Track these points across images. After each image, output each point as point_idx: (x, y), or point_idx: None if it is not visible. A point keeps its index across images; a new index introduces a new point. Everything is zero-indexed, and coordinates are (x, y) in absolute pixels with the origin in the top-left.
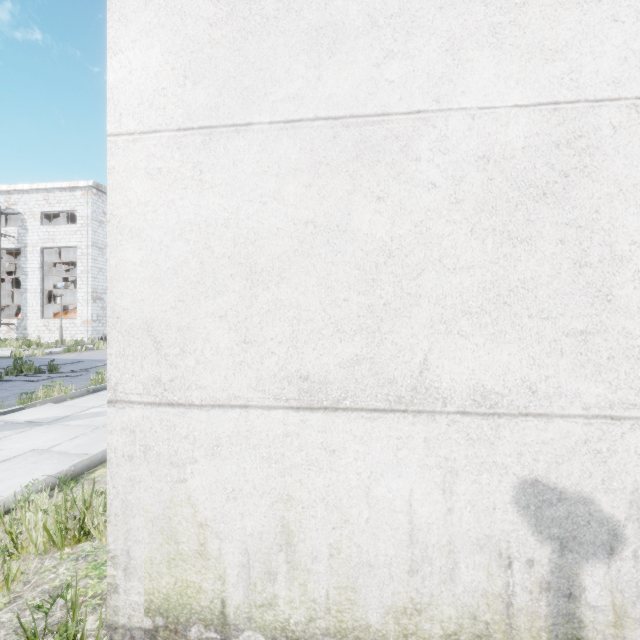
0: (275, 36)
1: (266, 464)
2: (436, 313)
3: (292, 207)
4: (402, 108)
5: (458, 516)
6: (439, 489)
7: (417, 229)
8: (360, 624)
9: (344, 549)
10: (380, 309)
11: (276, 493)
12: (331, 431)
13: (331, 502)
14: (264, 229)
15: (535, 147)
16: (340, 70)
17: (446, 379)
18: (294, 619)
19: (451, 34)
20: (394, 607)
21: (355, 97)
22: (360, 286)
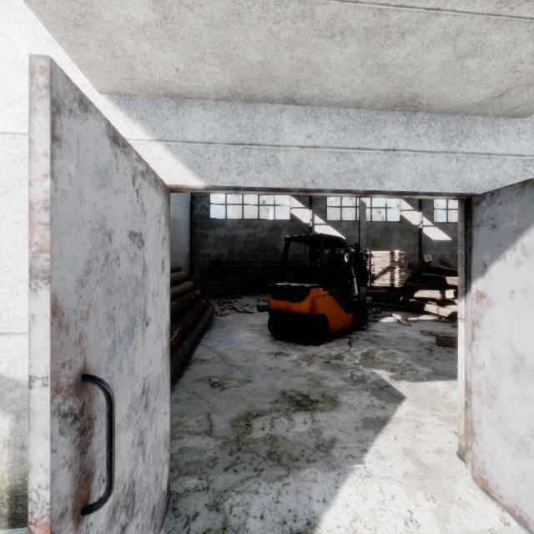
0: None
1: None
2: None
3: None
4: None
5: None
6: None
7: None
8: None
9: None
10: None
11: None
12: None
13: None
14: None
15: (1, 160)
16: None
17: None
18: None
19: None
20: None
21: None
22: None
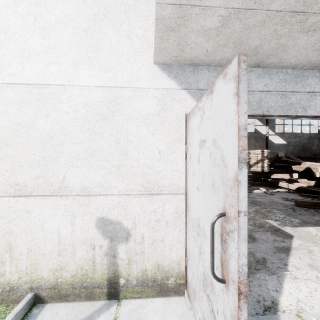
0: (5, 49)
1: (1, 219)
2: (68, 159)
3: (12, 117)
4: (56, 83)
5: (76, 232)
6: (69, 223)
7: (61, 128)
8: (39, 277)
9: (33, 249)
10: (47, 157)
11: (5, 230)
12: (28, 204)
13: (28, 232)
14: (0, 125)
15: (103, 101)
16: (32, 66)
17: (72, 183)
18: (13, 279)
19: (74, 58)
20: (53, 269)
21: (37, 77)
22: (39, 149)
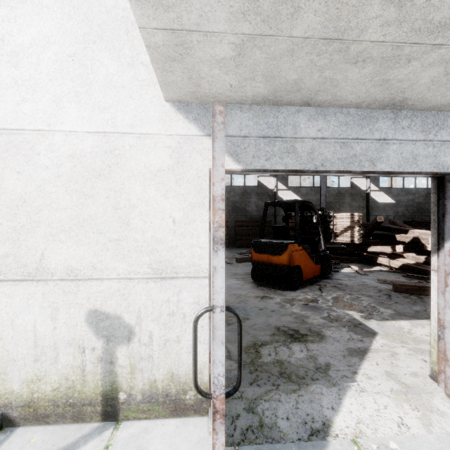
0: None
1: None
2: (48, 231)
3: None
4: (31, 127)
5: (59, 330)
6: (50, 318)
7: (39, 189)
8: (9, 391)
9: None
10: (19, 229)
11: None
12: None
13: None
14: None
15: (96, 152)
16: None
17: (53, 263)
18: None
19: (56, 93)
20: (27, 379)
21: (6, 119)
22: (9, 217)
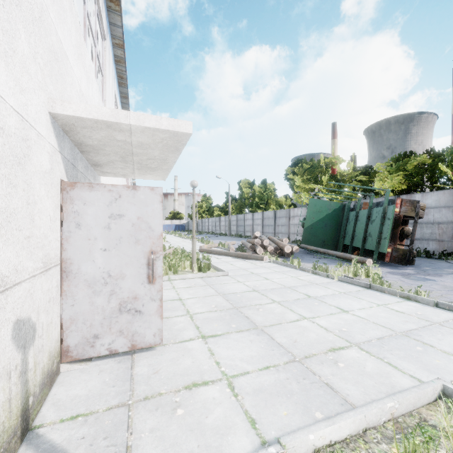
0: None
1: None
2: None
3: None
4: None
5: None
6: None
7: None
8: None
9: None
10: None
11: None
12: None
13: None
14: None
15: (18, 136)
16: None
17: None
18: None
19: None
20: None
21: None
22: None
